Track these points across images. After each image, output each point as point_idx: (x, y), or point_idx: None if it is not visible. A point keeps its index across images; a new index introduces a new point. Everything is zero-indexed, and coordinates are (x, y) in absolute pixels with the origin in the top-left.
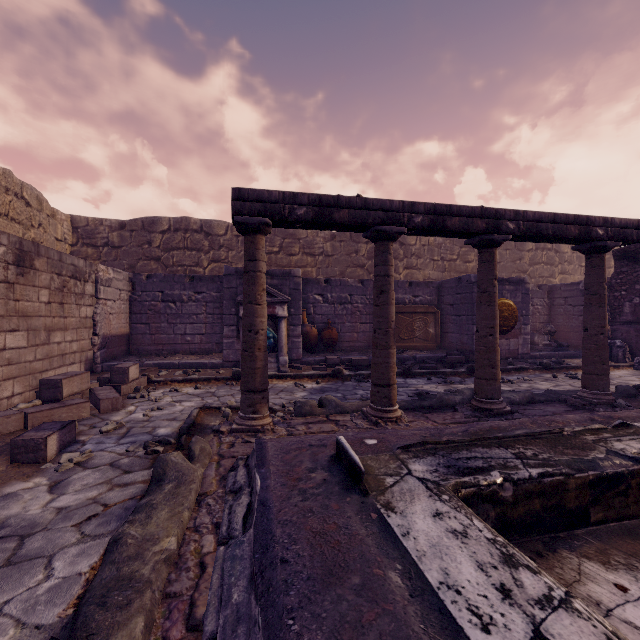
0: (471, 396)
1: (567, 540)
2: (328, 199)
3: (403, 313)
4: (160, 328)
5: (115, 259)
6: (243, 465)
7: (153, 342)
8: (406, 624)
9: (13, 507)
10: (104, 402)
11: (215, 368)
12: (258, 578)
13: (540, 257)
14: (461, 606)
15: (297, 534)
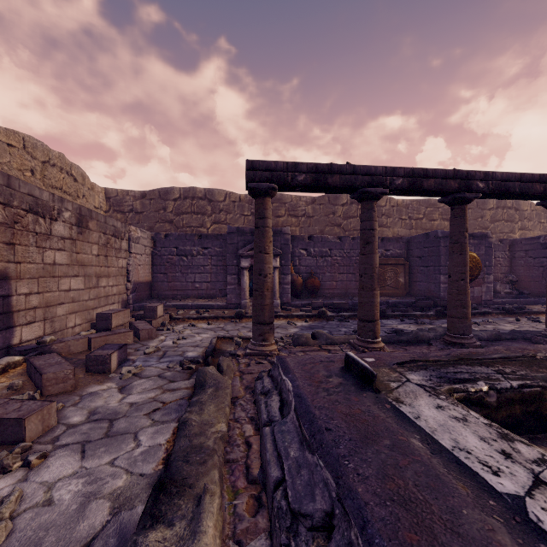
0: (443, 333)
1: (544, 440)
2: (323, 167)
3: None
4: (175, 277)
5: (138, 222)
6: (267, 375)
7: (170, 288)
8: (433, 468)
9: (98, 401)
10: (142, 332)
11: (220, 309)
12: (311, 439)
13: (501, 215)
14: (473, 460)
15: (332, 414)
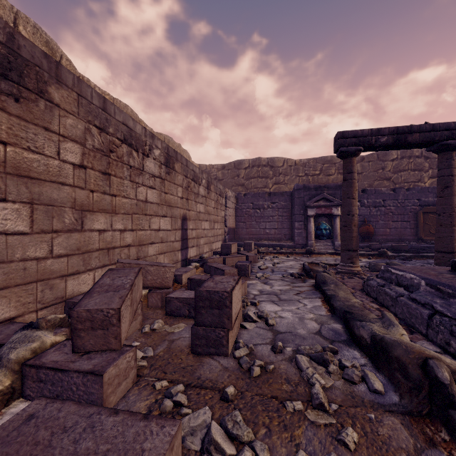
0: None
1: None
2: (403, 129)
3: (433, 213)
4: (251, 225)
5: None
6: (376, 278)
7: (247, 233)
8: None
9: (257, 287)
10: (250, 257)
11: (290, 248)
12: (455, 291)
13: None
14: None
15: None
